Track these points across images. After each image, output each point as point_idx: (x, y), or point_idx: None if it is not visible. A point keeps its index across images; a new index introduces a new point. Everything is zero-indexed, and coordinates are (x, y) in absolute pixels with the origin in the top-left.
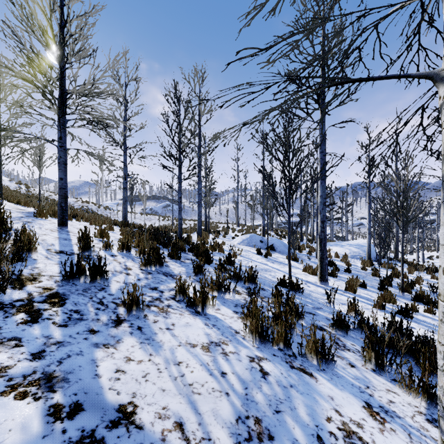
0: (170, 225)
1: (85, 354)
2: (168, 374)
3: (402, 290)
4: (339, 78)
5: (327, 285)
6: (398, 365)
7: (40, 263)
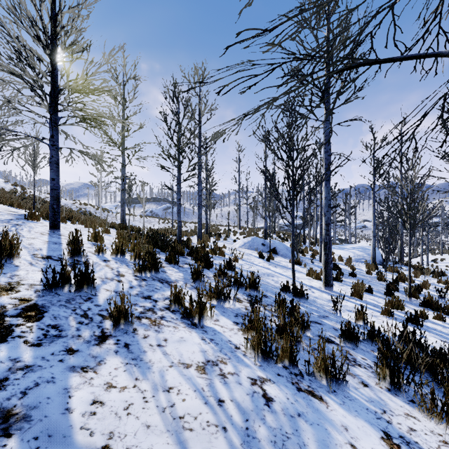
0: (170, 228)
1: (57, 381)
2: (155, 405)
3: (410, 295)
4: (355, 59)
5: (332, 290)
6: (418, 386)
7: (22, 270)
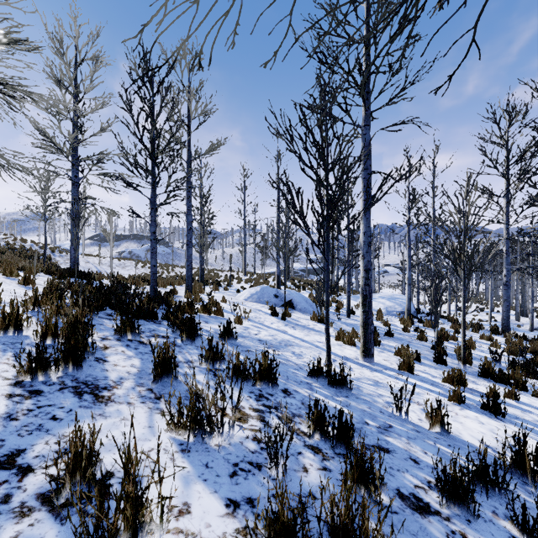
0: None
1: None
2: None
3: (464, 361)
4: None
5: (373, 362)
6: None
7: None
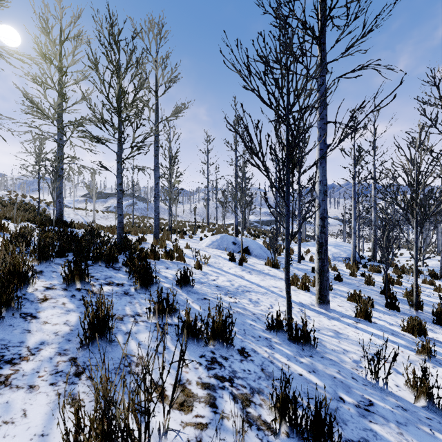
0: (130, 224)
1: None
2: None
3: (417, 307)
4: None
5: (329, 309)
6: None
7: None
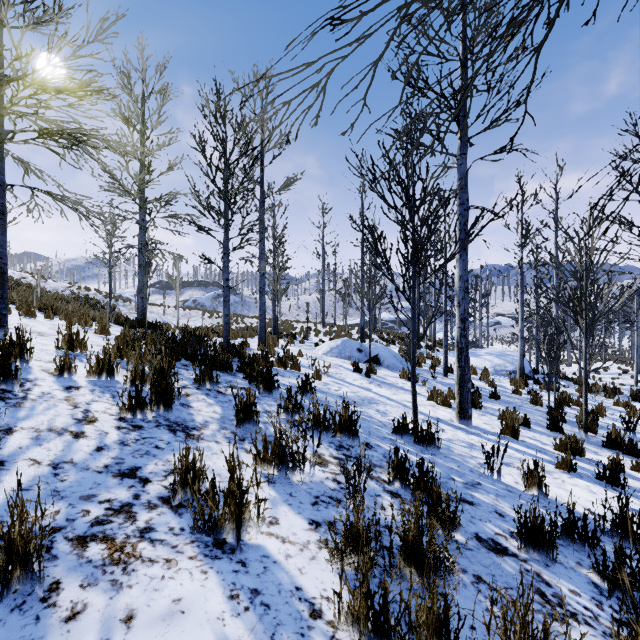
0: (220, 325)
1: None
2: None
3: (586, 429)
4: None
5: (471, 425)
6: None
7: None
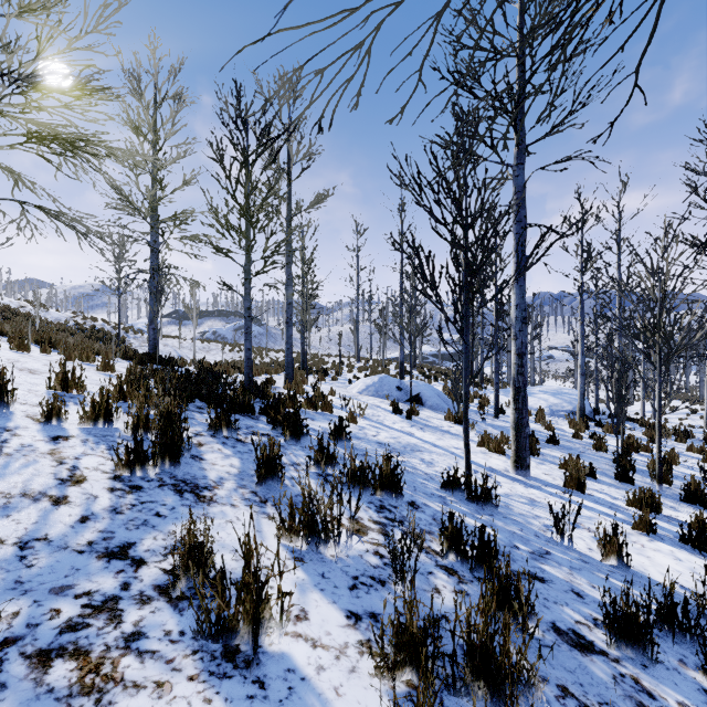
0: (242, 360)
1: None
2: None
3: (660, 480)
4: None
5: (529, 476)
6: None
7: None
